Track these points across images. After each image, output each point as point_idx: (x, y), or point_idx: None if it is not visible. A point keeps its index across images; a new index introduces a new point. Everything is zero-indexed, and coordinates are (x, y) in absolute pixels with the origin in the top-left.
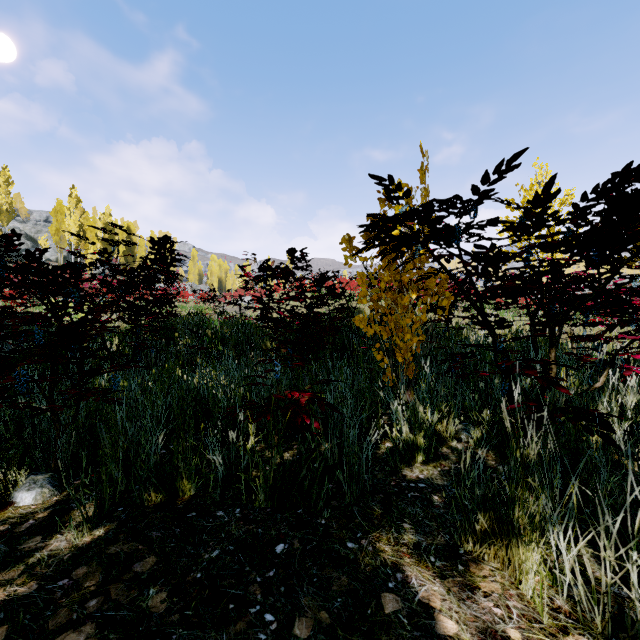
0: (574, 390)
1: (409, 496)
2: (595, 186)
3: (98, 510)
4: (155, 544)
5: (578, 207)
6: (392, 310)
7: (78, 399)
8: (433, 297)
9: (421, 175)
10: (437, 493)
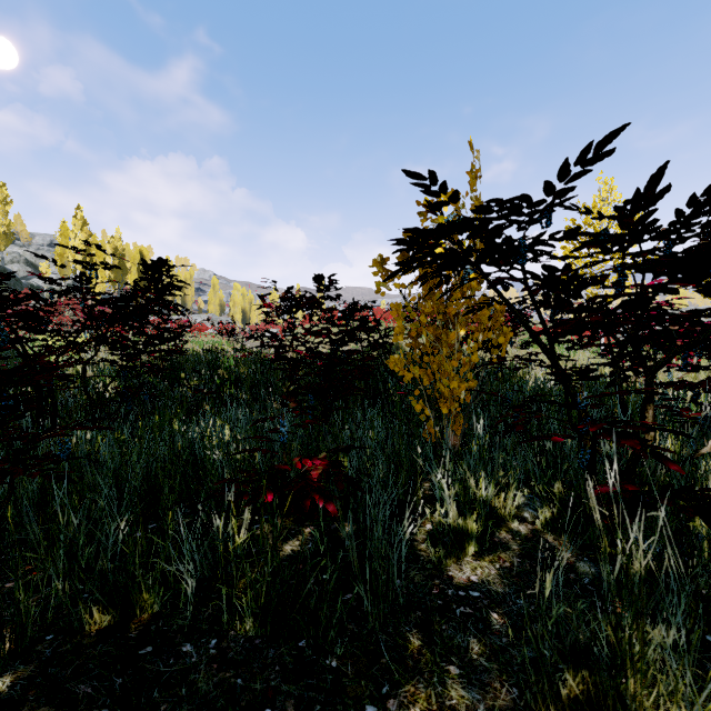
0: (673, 457)
1: (458, 614)
2: (709, 185)
3: (7, 647)
4: (78, 710)
5: (682, 215)
6: (435, 349)
7: (2, 477)
8: (486, 333)
9: (471, 180)
10: (496, 608)
